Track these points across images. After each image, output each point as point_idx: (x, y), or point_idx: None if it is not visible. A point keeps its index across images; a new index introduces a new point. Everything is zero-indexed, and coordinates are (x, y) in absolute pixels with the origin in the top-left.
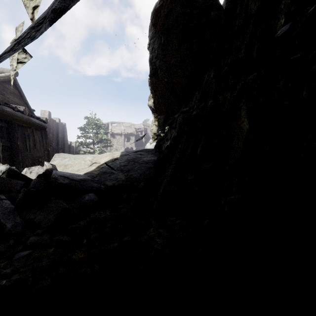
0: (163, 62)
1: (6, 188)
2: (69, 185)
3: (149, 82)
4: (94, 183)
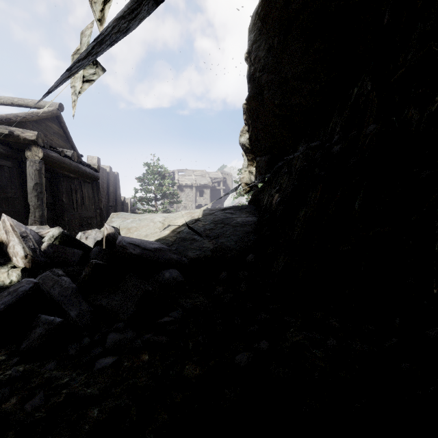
0: (275, 76)
1: (60, 259)
2: (141, 257)
3: (245, 109)
4: (172, 254)
